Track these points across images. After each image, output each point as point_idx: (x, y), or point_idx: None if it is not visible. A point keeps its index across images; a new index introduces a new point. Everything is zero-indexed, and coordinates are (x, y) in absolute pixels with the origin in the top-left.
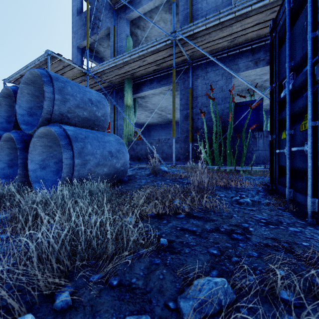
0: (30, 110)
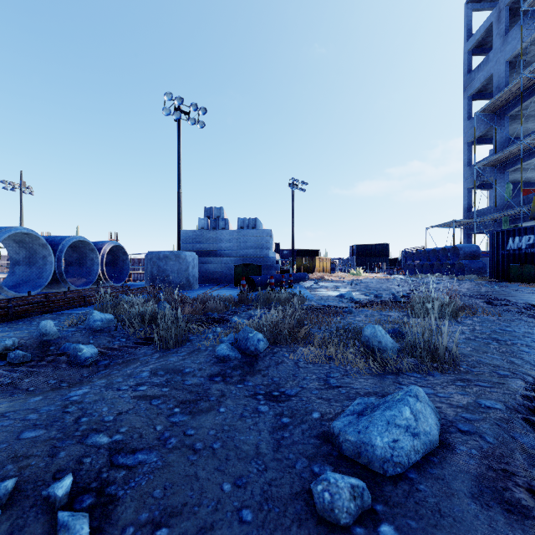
0: (452, 254)
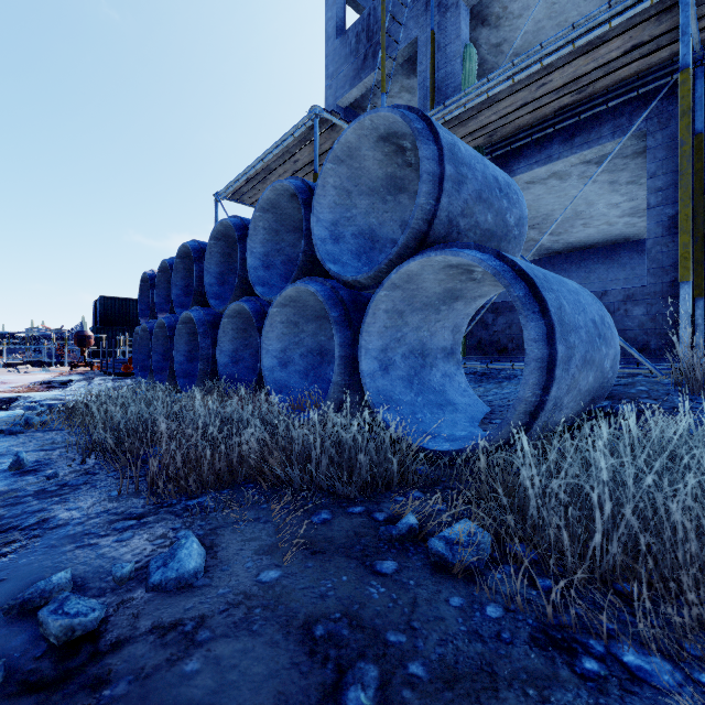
0: (334, 228)
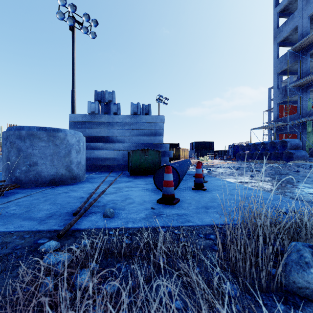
0: (279, 146)
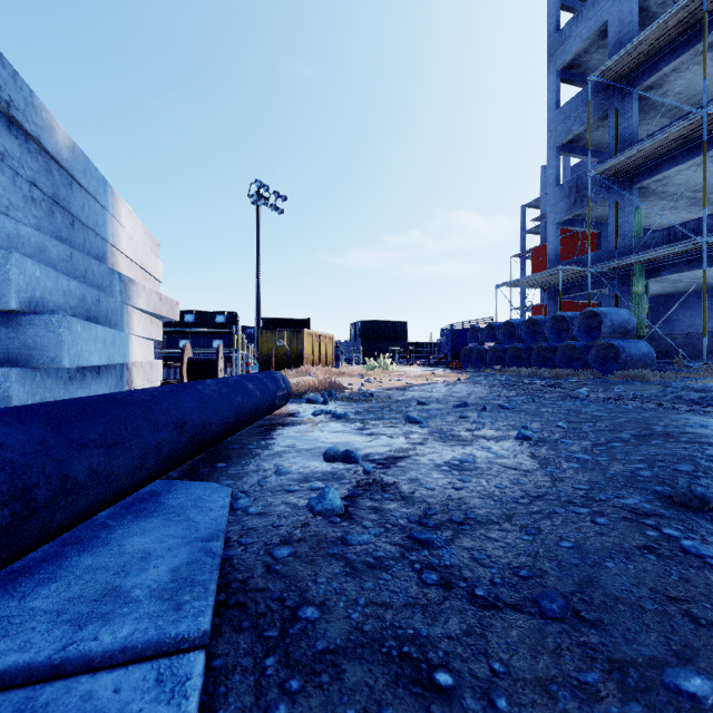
0: (578, 328)
